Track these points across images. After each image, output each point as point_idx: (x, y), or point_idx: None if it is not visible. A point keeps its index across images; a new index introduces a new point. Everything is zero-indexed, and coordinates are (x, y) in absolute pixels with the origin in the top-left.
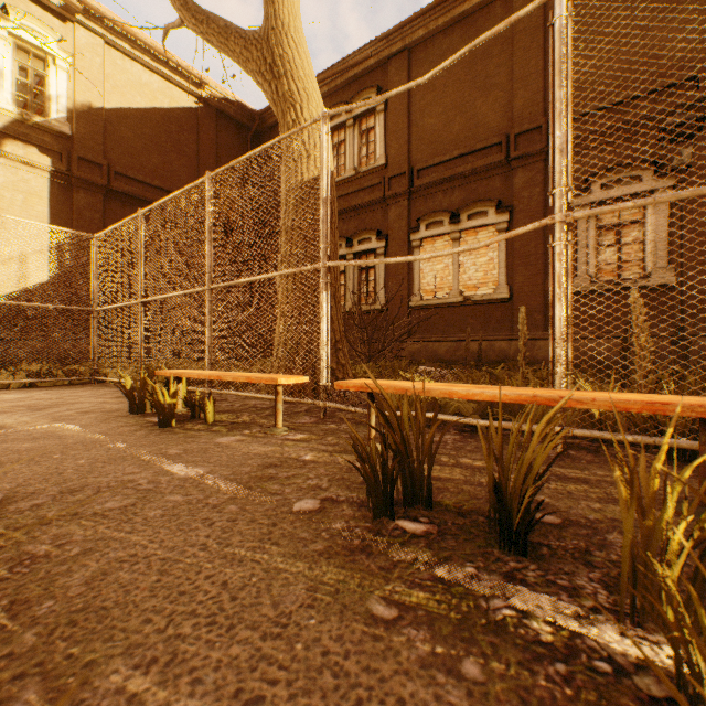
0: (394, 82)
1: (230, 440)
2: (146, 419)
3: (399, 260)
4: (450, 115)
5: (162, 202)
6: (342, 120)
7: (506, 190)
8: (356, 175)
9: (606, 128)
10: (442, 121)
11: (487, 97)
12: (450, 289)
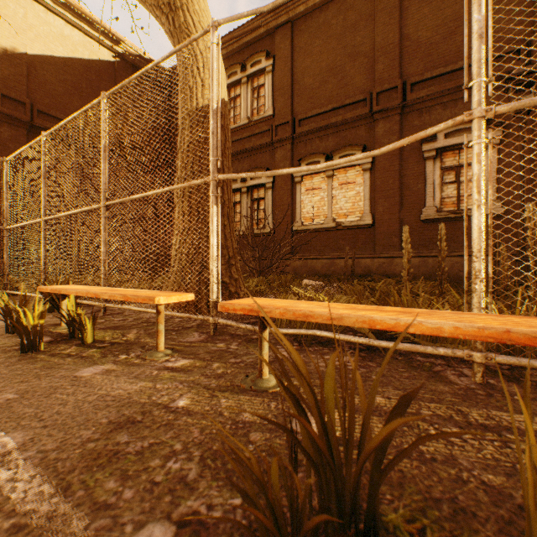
0: (280, 48)
1: (94, 372)
2: (17, 340)
3: (292, 171)
4: (325, 76)
5: (63, 124)
6: (238, 78)
7: (370, 137)
8: (249, 123)
9: (448, 89)
10: (319, 81)
11: (354, 62)
12: (325, 217)
